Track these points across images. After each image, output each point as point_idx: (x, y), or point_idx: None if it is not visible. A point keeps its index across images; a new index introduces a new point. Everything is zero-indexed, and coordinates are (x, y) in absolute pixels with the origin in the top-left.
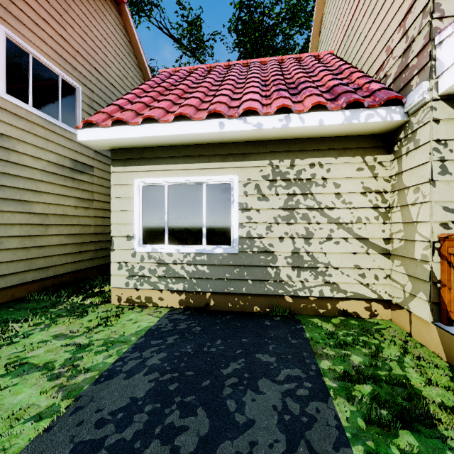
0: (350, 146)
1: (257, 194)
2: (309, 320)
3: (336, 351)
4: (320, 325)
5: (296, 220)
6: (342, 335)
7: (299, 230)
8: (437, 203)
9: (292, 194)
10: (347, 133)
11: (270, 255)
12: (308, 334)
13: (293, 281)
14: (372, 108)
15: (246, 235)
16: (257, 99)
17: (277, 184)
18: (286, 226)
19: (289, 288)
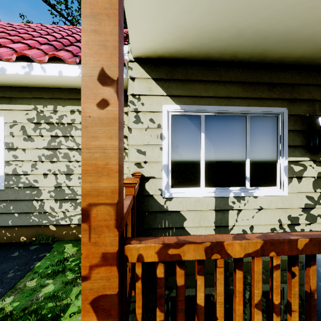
0: None
1: (23, 135)
2: (62, 246)
3: (40, 282)
4: (66, 250)
5: (58, 159)
6: (72, 260)
7: (61, 167)
8: (133, 146)
9: (55, 135)
10: None
11: (35, 189)
12: (40, 263)
13: (56, 212)
14: None
15: (12, 172)
16: (11, 47)
17: (42, 127)
18: (50, 164)
19: (52, 218)
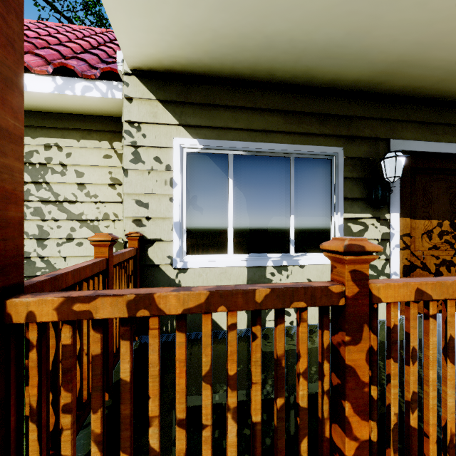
0: (96, 128)
1: None
2: None
3: None
4: None
5: (25, 216)
6: None
7: (29, 228)
8: (130, 195)
9: None
10: (87, 111)
11: None
12: None
13: None
14: (90, 79)
15: None
16: None
17: None
18: None
19: None
